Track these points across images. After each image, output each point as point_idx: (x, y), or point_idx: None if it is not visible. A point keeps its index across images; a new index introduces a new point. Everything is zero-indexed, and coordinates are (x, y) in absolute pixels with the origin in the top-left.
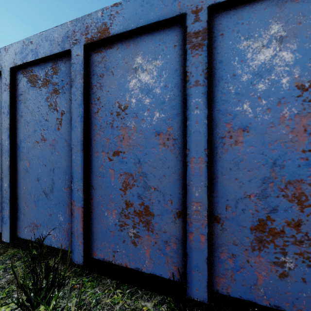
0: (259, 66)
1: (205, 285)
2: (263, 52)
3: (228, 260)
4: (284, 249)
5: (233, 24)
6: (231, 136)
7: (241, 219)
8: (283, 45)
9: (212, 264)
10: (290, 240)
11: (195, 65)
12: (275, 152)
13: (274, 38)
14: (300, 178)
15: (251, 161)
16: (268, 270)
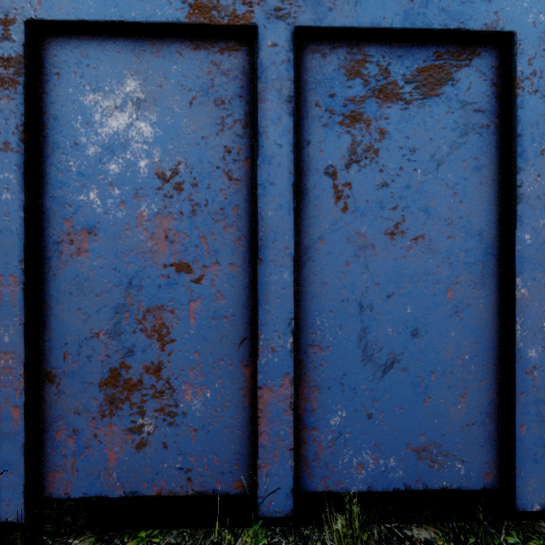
0: (111, 137)
1: (21, 493)
2: (116, 116)
3: (67, 440)
4: (142, 407)
5: (76, 61)
6: (71, 240)
7: (86, 372)
8: (141, 112)
9: (43, 453)
10: (150, 392)
11: (3, 114)
12: (132, 267)
13: (130, 99)
14: (161, 304)
15: (100, 281)
16: (123, 442)
